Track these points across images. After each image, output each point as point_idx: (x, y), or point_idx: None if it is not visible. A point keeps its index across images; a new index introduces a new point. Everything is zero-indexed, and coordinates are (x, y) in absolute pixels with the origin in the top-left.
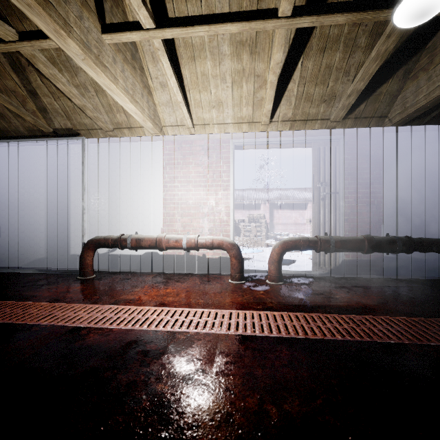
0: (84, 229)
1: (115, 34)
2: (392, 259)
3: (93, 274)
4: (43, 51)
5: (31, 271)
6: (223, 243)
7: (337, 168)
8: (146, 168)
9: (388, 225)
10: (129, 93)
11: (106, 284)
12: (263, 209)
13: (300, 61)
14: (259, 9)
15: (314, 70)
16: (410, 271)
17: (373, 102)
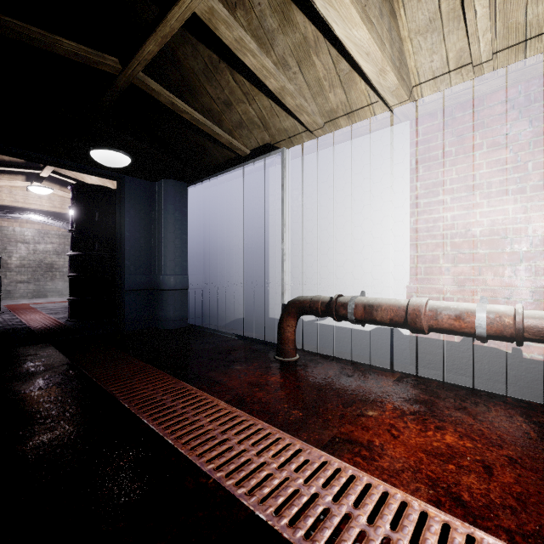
0: (284, 283)
1: None
2: None
3: (295, 355)
4: None
5: (228, 335)
6: None
7: None
8: (376, 179)
9: None
10: None
11: (314, 380)
12: None
13: None
14: None
15: None
16: None
17: None
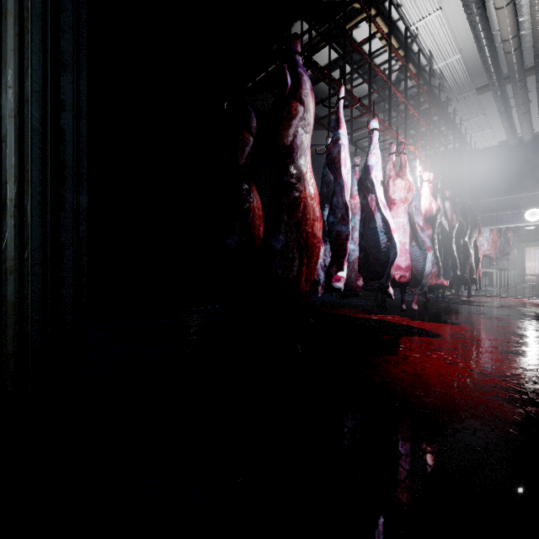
0: None
1: None
2: None
3: None
4: None
5: None
6: (534, 274)
7: None
8: None
9: None
10: None
11: None
12: None
13: None
14: None
15: None
16: None
17: None
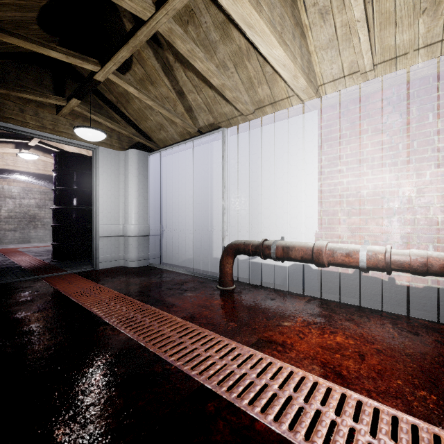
0: (224, 231)
1: None
2: None
3: (233, 285)
4: None
5: (181, 271)
6: None
7: None
8: (293, 153)
9: None
10: (276, 29)
11: (246, 302)
12: None
13: None
14: None
15: None
16: None
17: None
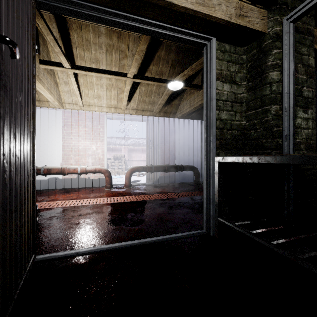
0: None
1: (47, 66)
2: (179, 175)
3: None
4: None
5: None
6: (101, 170)
7: (157, 134)
8: (49, 126)
9: (177, 160)
10: (49, 89)
11: None
12: (124, 151)
13: (139, 86)
14: (120, 72)
15: (145, 91)
16: (185, 180)
17: (170, 107)
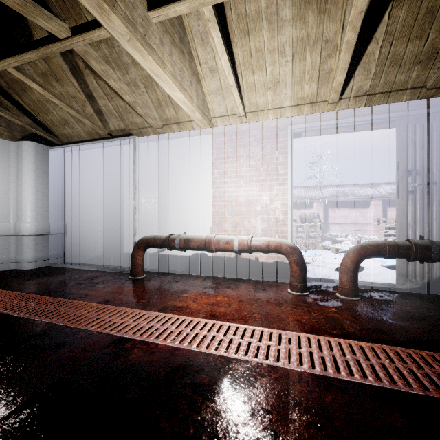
0: (136, 228)
1: (161, 9)
2: None
3: (143, 274)
4: (97, 52)
5: (90, 268)
6: (281, 246)
7: (435, 151)
8: (194, 165)
9: None
10: (177, 79)
11: (155, 286)
12: (316, 208)
13: (388, 11)
14: None
15: (407, 20)
16: None
17: None
